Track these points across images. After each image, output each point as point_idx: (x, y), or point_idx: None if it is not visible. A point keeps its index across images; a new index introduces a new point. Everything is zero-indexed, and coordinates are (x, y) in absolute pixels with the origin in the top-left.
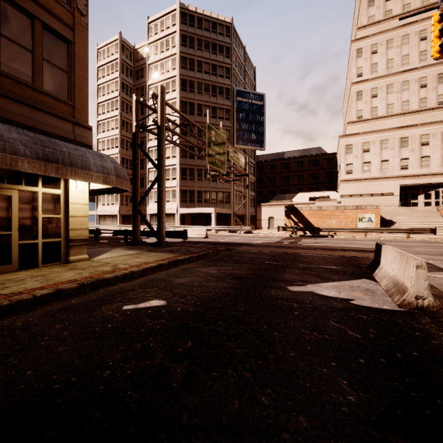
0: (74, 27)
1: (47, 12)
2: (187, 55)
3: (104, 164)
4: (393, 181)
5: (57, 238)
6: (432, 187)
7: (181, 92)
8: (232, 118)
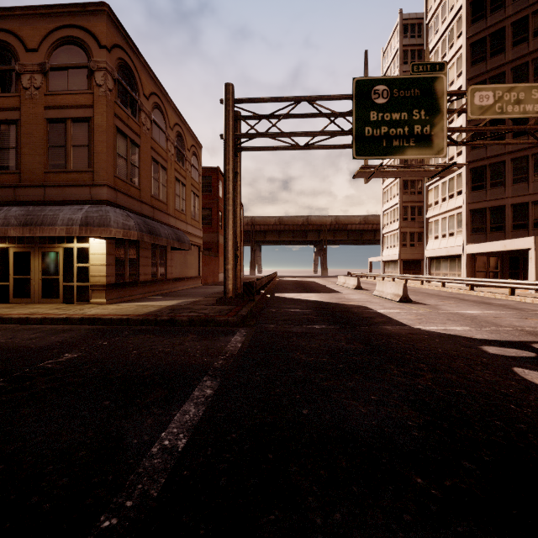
0: (94, 103)
1: (75, 109)
2: None
3: (73, 216)
4: None
5: (87, 283)
6: None
7: (471, 27)
8: None
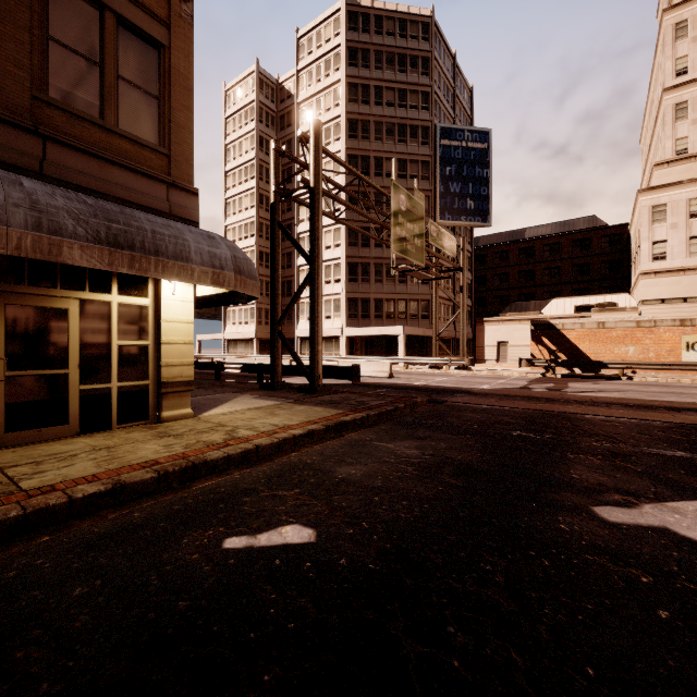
0: (169, 21)
1: None
2: (359, 80)
3: (215, 251)
4: None
5: (142, 380)
6: None
7: (349, 141)
8: (433, 175)
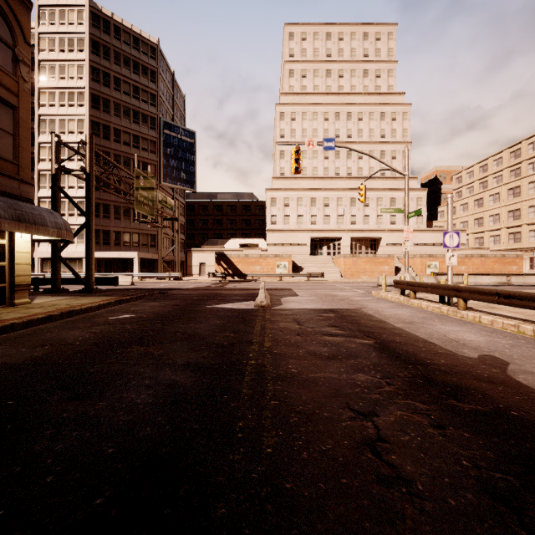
0: (19, 93)
1: None
2: (101, 67)
3: (57, 220)
4: (306, 233)
5: (2, 283)
6: (332, 241)
7: (92, 110)
8: (159, 151)
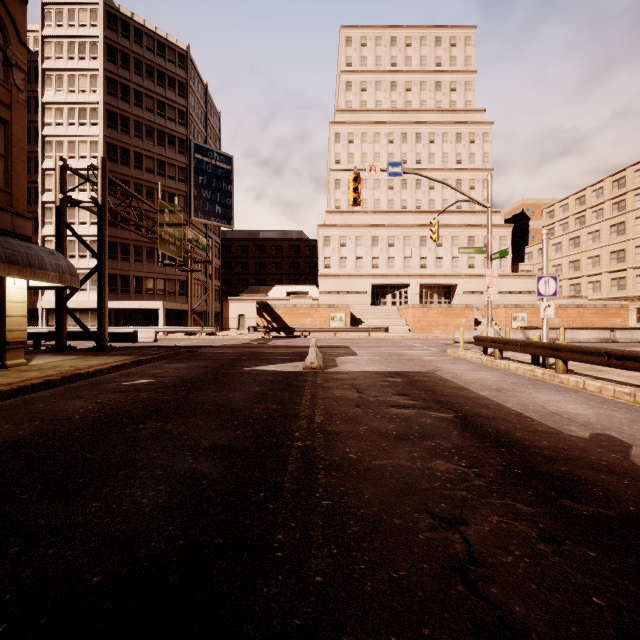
0: (11, 105)
1: None
2: (118, 78)
3: (59, 262)
4: (366, 279)
5: None
6: (397, 288)
7: (108, 129)
8: (189, 180)
